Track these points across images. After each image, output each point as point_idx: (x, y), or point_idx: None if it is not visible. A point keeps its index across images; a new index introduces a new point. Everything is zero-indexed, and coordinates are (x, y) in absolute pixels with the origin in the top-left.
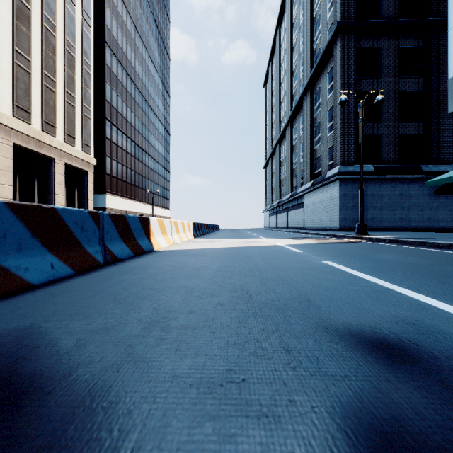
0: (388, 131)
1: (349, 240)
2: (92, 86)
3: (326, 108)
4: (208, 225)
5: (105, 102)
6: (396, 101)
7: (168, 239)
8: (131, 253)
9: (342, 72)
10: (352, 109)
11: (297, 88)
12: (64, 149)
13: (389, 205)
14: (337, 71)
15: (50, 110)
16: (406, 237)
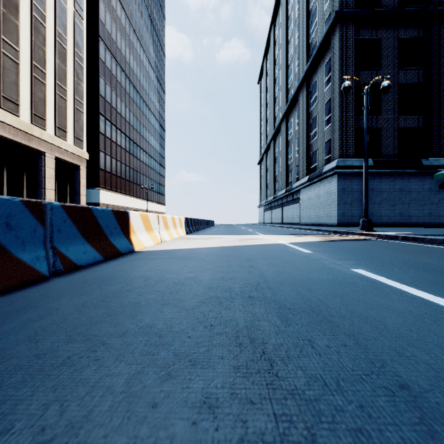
0: (387, 124)
1: (355, 237)
2: (84, 79)
3: (323, 101)
4: (202, 220)
5: (98, 96)
6: (395, 93)
7: (154, 237)
8: (99, 257)
9: (341, 63)
10: (351, 101)
11: (292, 82)
12: (54, 143)
13: (389, 200)
14: (335, 62)
15: (40, 102)
16: (418, 234)
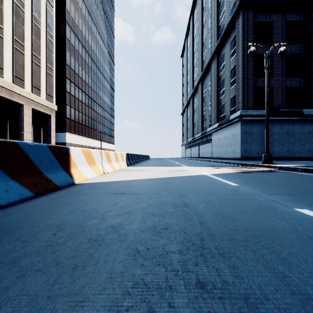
0: (277, 84)
1: (261, 168)
2: (54, 52)
3: (229, 68)
4: (140, 155)
5: (65, 65)
6: (283, 61)
7: (96, 169)
8: (27, 193)
9: (243, 39)
10: (251, 67)
11: (206, 55)
12: (31, 98)
13: (279, 140)
14: (239, 38)
15: (20, 67)
16: (311, 166)
